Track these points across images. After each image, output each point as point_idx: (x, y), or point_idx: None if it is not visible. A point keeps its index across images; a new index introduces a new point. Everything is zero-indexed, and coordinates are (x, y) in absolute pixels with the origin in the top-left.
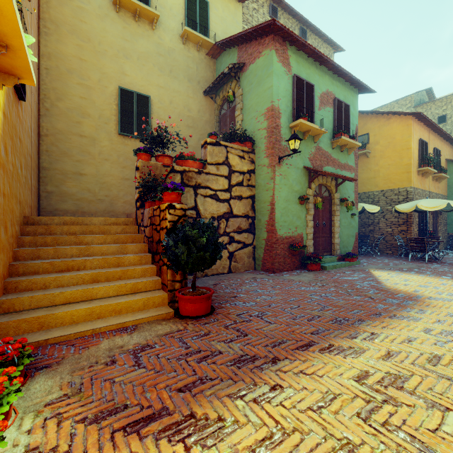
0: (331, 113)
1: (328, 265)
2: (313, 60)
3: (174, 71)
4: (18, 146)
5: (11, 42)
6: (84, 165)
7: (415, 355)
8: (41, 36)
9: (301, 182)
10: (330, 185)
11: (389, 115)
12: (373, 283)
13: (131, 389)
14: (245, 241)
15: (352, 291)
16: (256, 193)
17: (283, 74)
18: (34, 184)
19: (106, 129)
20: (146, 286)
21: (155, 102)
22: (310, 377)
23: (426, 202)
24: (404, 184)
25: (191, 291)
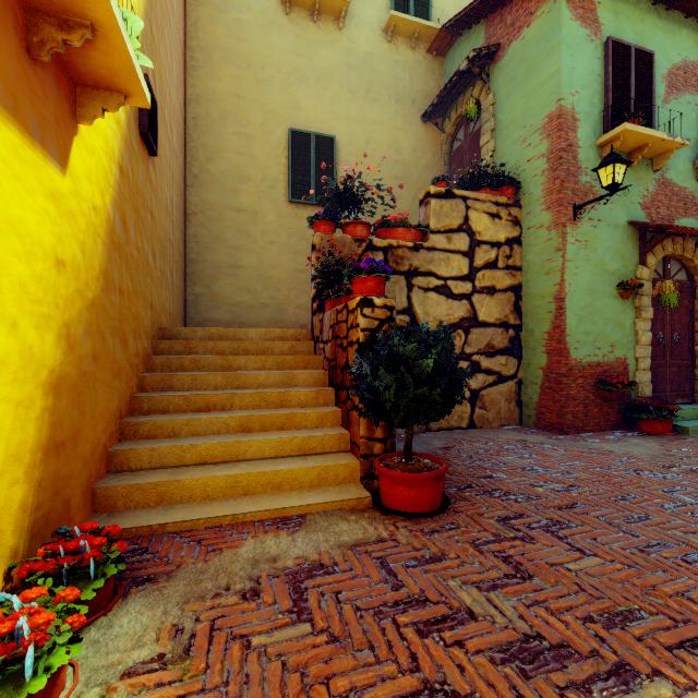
0: (694, 106)
1: (692, 425)
2: (650, 3)
3: (373, 89)
4: (147, 223)
5: (97, 16)
6: (242, 253)
7: None
8: (188, 73)
9: (622, 255)
10: (693, 258)
11: None
12: None
13: (277, 677)
14: (502, 371)
15: None
16: (523, 281)
17: (583, 42)
18: (177, 283)
19: (272, 196)
20: (324, 444)
21: (343, 146)
22: None
23: None
24: None
25: (403, 463)
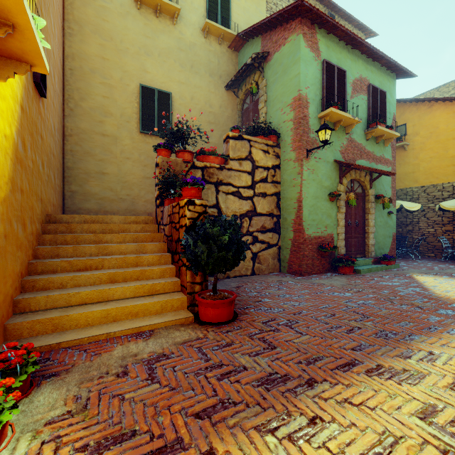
0: (365, 101)
1: (363, 269)
2: (344, 44)
3: (195, 66)
4: (39, 143)
5: (17, 20)
6: (106, 164)
7: None
8: (65, 37)
9: (331, 178)
10: (364, 181)
11: (431, 102)
12: (419, 290)
13: (141, 410)
14: (270, 241)
15: (394, 298)
16: (281, 190)
17: (311, 60)
18: (58, 183)
19: (128, 127)
20: (165, 287)
21: (176, 99)
22: (358, 409)
23: None
24: (450, 178)
25: (212, 295)
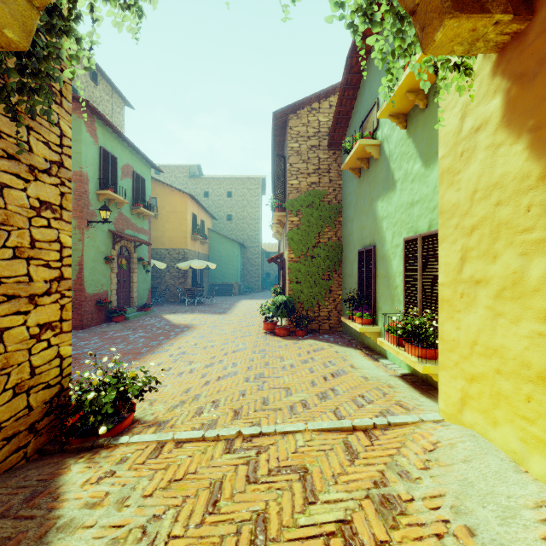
0: (131, 184)
1: (131, 316)
2: (116, 135)
3: None
4: None
5: None
6: None
7: (189, 345)
8: None
9: (106, 244)
10: (131, 247)
11: (173, 188)
12: (166, 323)
13: None
14: None
15: (155, 329)
16: None
17: (91, 144)
18: None
19: None
20: None
21: None
22: (151, 361)
23: (196, 263)
24: (183, 246)
25: None
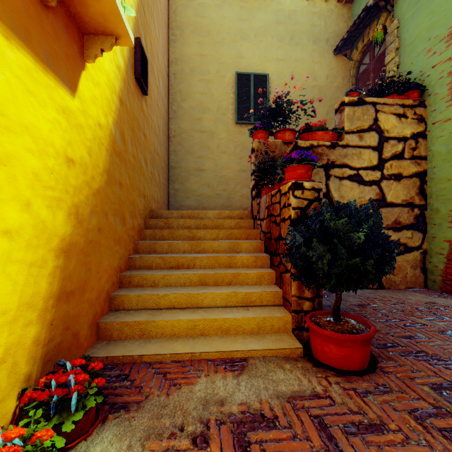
0: None
1: None
2: None
3: (295, 36)
4: (141, 140)
5: None
6: (204, 160)
7: None
8: (170, 45)
9: None
10: None
11: None
12: None
13: None
14: (408, 243)
15: None
16: (428, 168)
17: None
18: (163, 182)
19: (224, 120)
20: (262, 298)
21: (273, 80)
22: None
23: None
24: None
25: (332, 322)
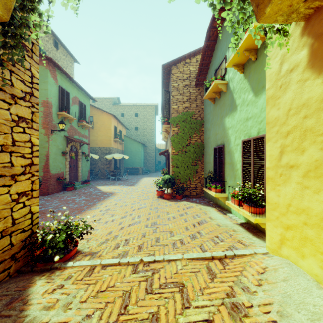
0: (78, 108)
1: (78, 187)
2: (69, 79)
3: None
4: None
5: None
6: None
7: (112, 204)
8: None
9: (63, 144)
10: (77, 146)
11: (103, 111)
12: (98, 191)
13: None
14: None
15: (92, 195)
16: None
17: (54, 84)
18: None
19: None
20: None
21: None
22: (88, 214)
23: (116, 155)
24: (109, 145)
25: None
